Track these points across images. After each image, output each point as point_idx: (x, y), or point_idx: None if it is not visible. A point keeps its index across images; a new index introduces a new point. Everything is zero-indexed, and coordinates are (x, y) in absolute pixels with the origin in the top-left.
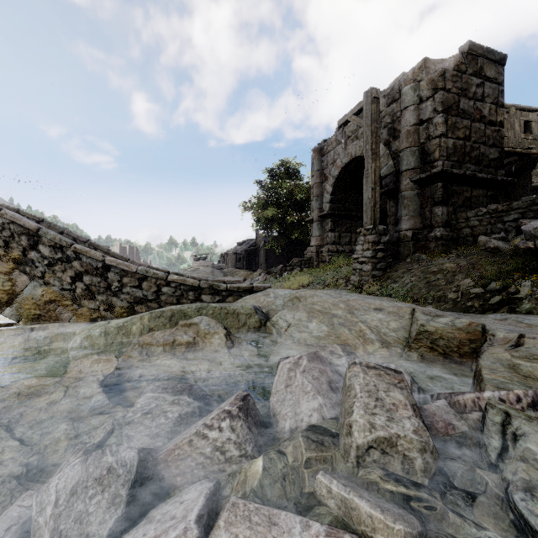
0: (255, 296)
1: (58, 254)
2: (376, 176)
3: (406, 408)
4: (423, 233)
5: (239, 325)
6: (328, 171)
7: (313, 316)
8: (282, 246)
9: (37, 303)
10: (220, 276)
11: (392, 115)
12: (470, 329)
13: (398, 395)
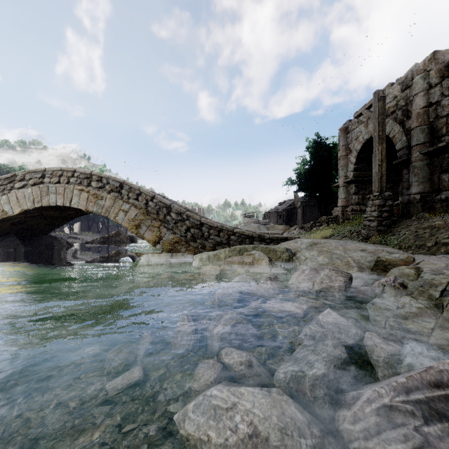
0: (287, 242)
1: (179, 217)
2: (382, 156)
3: (340, 281)
4: (431, 196)
5: (277, 258)
6: (352, 146)
7: (321, 254)
8: (317, 205)
9: (170, 242)
10: (264, 230)
11: (405, 99)
12: (407, 259)
13: (341, 278)
